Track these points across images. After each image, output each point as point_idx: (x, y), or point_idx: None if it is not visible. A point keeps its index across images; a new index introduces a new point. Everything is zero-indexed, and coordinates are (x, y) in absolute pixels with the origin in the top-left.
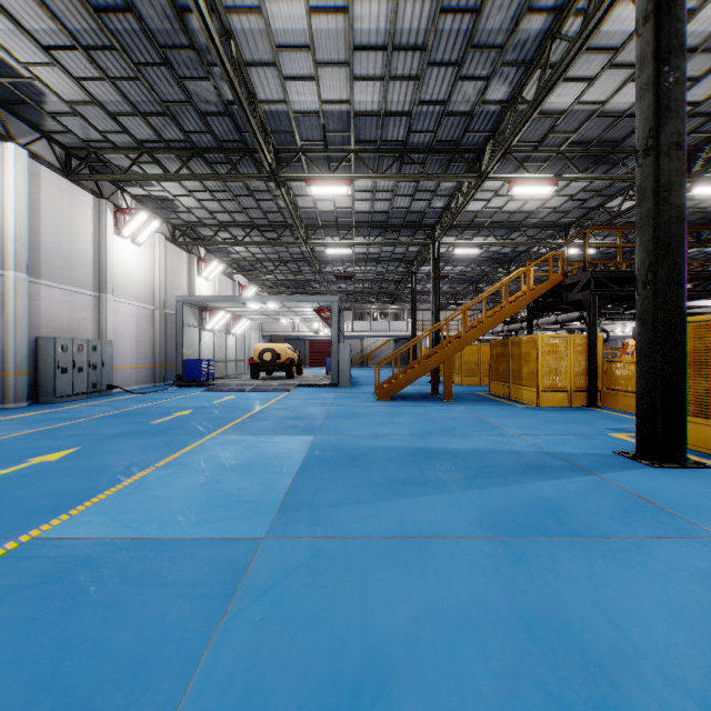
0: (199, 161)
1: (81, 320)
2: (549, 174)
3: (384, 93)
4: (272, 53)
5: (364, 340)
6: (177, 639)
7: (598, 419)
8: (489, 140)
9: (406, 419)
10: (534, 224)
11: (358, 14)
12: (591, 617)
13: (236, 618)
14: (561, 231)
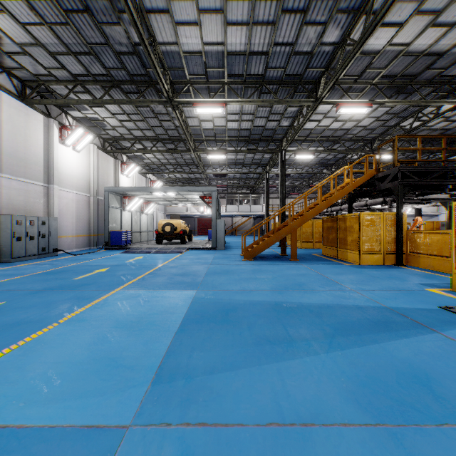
0: (118, 91)
1: (34, 203)
2: (365, 99)
3: (249, 36)
4: (166, 3)
5: (234, 218)
6: None
7: (409, 275)
8: (323, 74)
9: (265, 275)
10: (350, 138)
11: None
12: None
13: None
14: (368, 143)
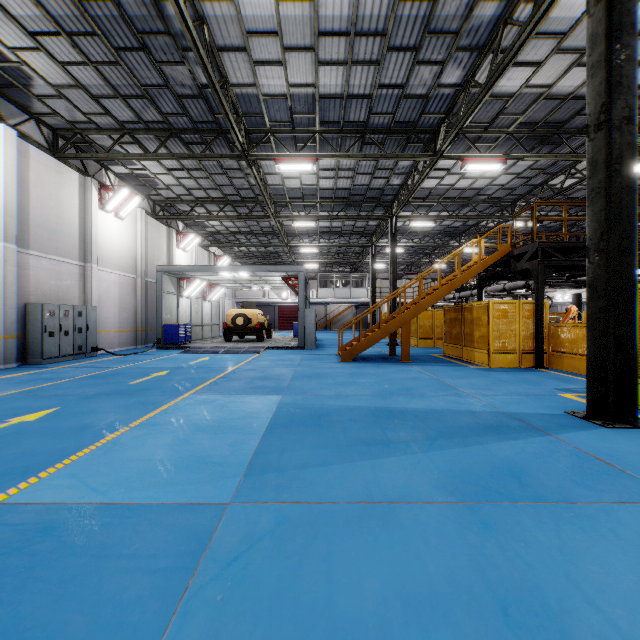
0: (176, 141)
1: (68, 287)
2: (498, 153)
3: (347, 77)
4: (243, 39)
5: (328, 306)
6: (132, 622)
7: (546, 379)
8: (443, 121)
9: (367, 379)
10: (484, 200)
11: (322, 1)
12: (568, 594)
13: (196, 596)
14: (508, 207)
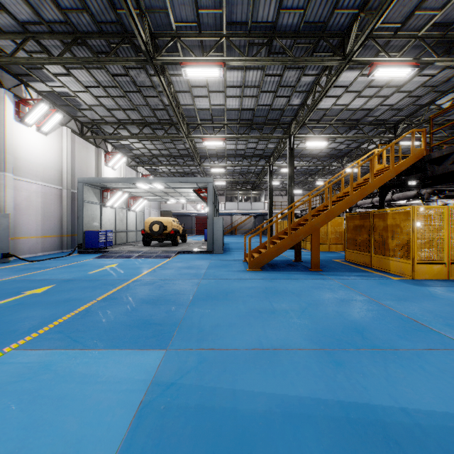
0: (85, 51)
1: None
2: (408, 58)
3: None
4: None
5: (233, 216)
6: None
7: None
8: (356, 19)
9: (288, 303)
10: (370, 122)
11: None
12: None
13: None
14: (390, 128)
